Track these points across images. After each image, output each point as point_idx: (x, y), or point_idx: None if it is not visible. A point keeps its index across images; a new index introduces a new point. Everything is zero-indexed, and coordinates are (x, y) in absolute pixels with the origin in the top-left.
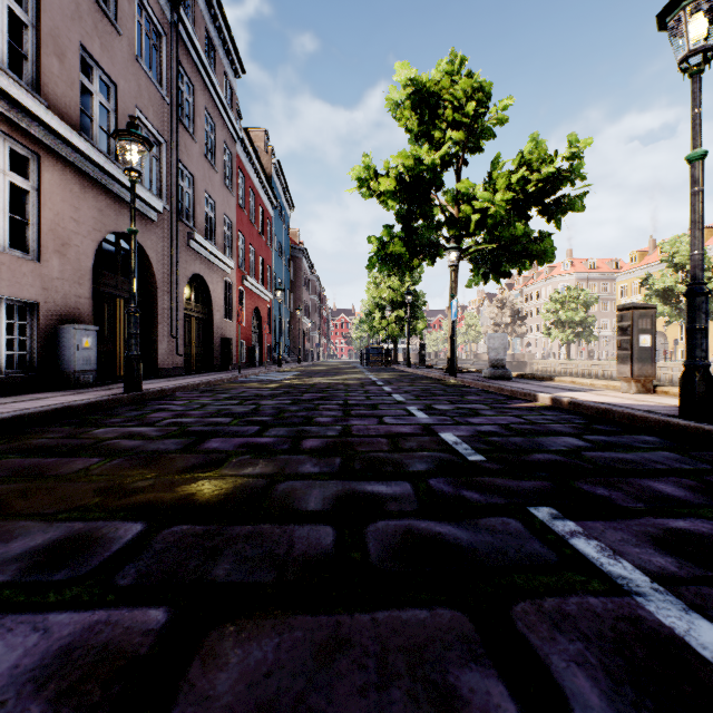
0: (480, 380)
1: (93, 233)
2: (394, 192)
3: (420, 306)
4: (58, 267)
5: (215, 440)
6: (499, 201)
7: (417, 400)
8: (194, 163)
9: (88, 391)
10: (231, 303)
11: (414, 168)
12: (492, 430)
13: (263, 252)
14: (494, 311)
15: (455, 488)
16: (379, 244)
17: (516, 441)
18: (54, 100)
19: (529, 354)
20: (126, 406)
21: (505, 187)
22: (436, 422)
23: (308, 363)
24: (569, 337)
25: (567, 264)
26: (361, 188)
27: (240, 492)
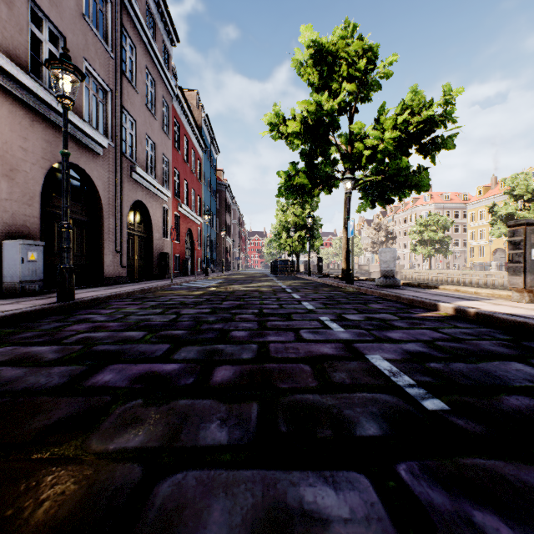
0: (374, 288)
1: (41, 161)
2: (300, 133)
3: (317, 228)
4: (6, 190)
5: (112, 368)
6: (387, 138)
7: (326, 309)
8: (136, 110)
9: (27, 300)
10: (168, 225)
11: (316, 113)
12: (422, 350)
13: (195, 185)
14: (372, 232)
15: (451, 497)
16: (286, 177)
17: (462, 370)
18: (2, 41)
19: (399, 265)
20: (53, 315)
21: (392, 127)
22: (355, 338)
23: (230, 272)
24: (431, 252)
25: (428, 197)
26: (272, 131)
27: (83, 515)
